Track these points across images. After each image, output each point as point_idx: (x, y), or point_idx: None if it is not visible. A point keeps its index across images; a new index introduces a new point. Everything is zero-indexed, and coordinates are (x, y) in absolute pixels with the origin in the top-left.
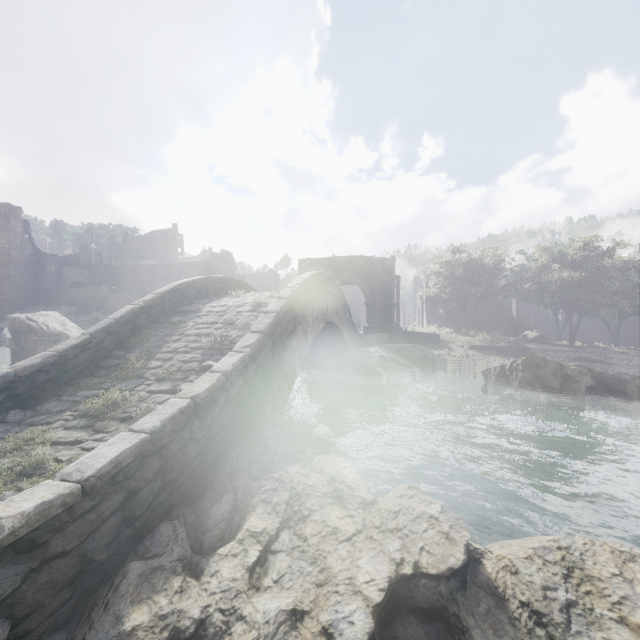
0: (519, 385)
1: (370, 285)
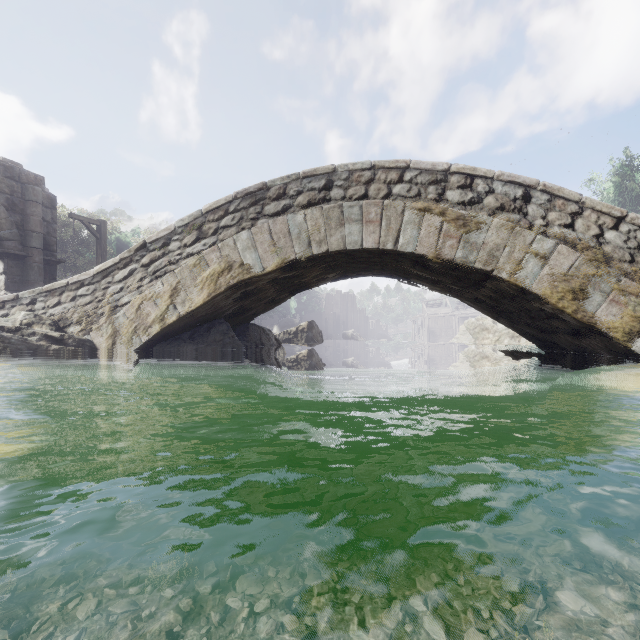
0: (306, 343)
1: (15, 217)
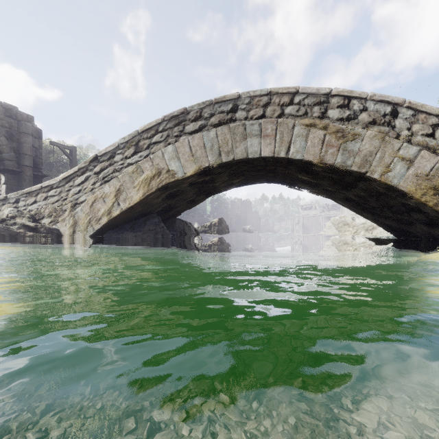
0: (217, 233)
1: (13, 144)
